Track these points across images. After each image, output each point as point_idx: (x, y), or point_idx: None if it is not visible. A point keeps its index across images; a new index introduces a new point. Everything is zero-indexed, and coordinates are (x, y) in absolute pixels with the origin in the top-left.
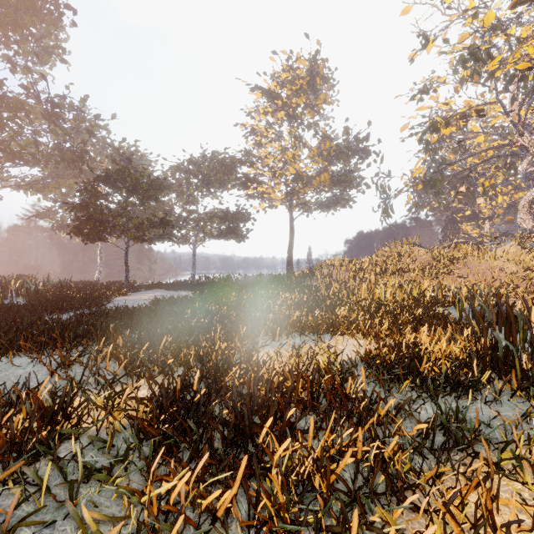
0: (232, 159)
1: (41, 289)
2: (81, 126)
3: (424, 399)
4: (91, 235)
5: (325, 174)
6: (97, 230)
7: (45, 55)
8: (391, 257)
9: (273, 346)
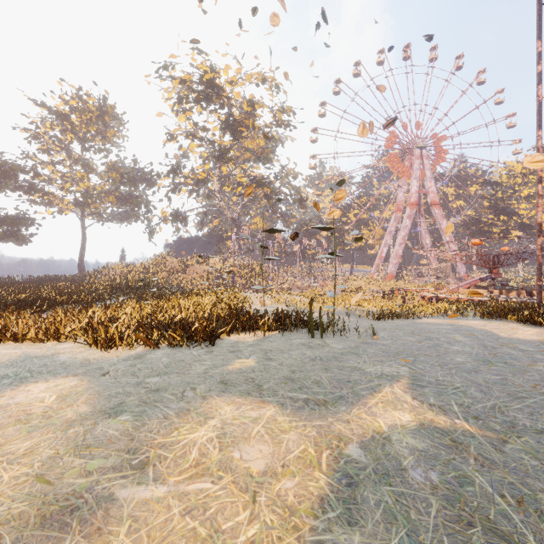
0: (11, 166)
1: None
2: None
3: None
4: None
5: (114, 197)
6: None
7: None
8: (154, 263)
9: None
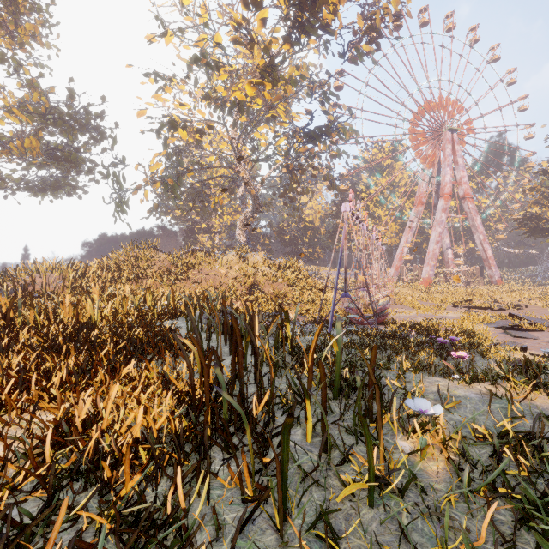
0: None
1: None
2: None
3: None
4: None
5: (33, 140)
6: None
7: None
8: (127, 261)
9: None
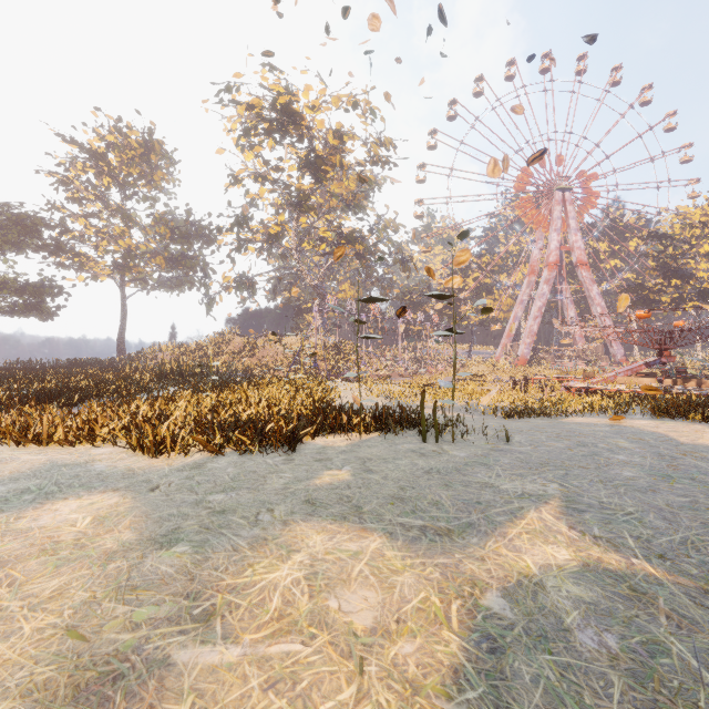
0: (34, 219)
1: None
2: None
3: None
4: None
5: (162, 258)
6: None
7: None
8: (214, 343)
9: None
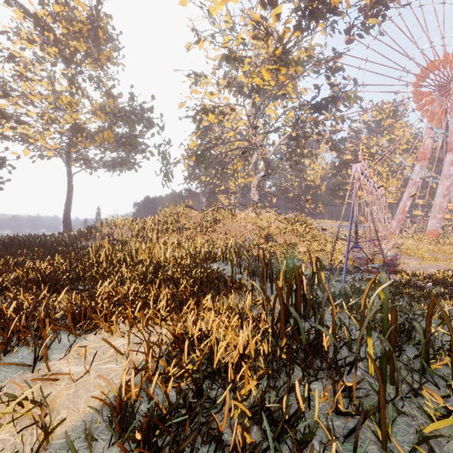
0: None
1: None
2: None
3: None
4: None
5: (109, 132)
6: None
7: None
8: (171, 217)
9: None
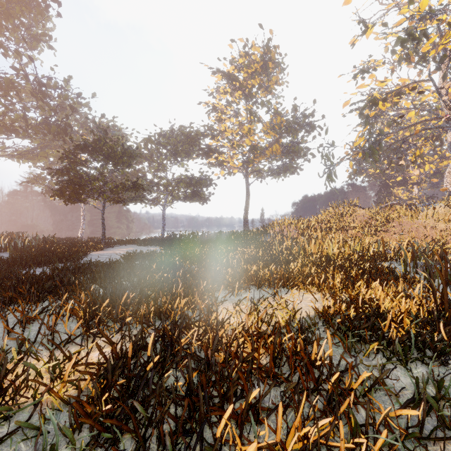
0: (196, 133)
1: (27, 245)
2: (65, 103)
3: (392, 363)
4: (72, 197)
5: (277, 145)
6: (76, 193)
7: (34, 41)
8: (335, 216)
9: (232, 301)
